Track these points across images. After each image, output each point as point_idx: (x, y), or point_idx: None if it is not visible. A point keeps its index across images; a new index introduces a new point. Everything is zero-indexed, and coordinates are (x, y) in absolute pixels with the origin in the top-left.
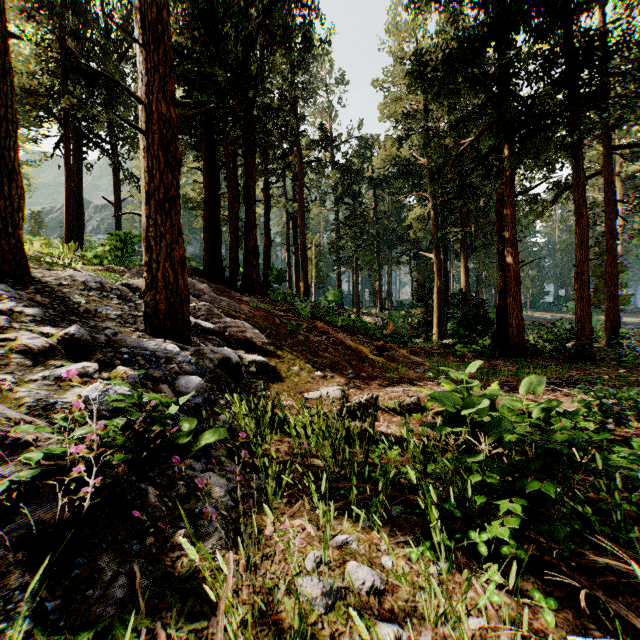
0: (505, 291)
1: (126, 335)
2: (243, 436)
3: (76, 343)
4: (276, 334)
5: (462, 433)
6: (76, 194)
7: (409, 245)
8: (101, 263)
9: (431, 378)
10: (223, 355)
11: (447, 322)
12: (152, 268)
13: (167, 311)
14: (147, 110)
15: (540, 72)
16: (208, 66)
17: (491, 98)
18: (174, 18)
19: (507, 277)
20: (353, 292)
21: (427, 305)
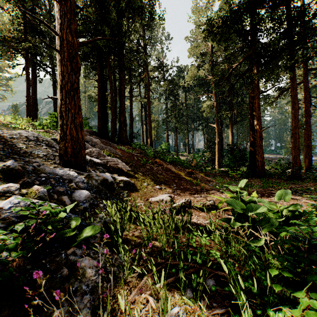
0: (254, 143)
1: (46, 166)
2: (105, 237)
3: (11, 171)
4: (135, 165)
5: (245, 226)
6: (33, 94)
7: (203, 120)
8: (43, 128)
9: (217, 189)
10: (103, 177)
11: (222, 159)
12: (63, 128)
13: (72, 152)
14: (60, 39)
15: (272, 29)
16: (99, 25)
17: (247, 43)
18: (82, 1)
19: (255, 136)
20: (174, 144)
21: (212, 151)
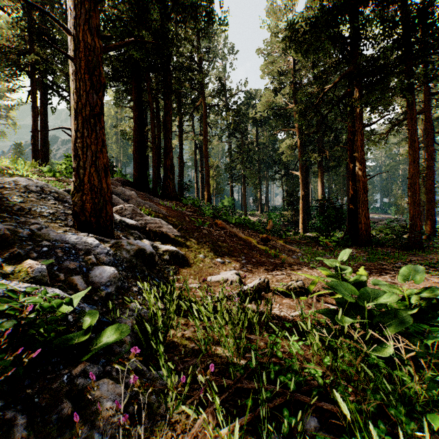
0: (354, 197)
1: (51, 230)
2: (133, 353)
3: None
4: (186, 229)
5: (357, 322)
6: (43, 128)
7: (281, 166)
8: (54, 175)
9: (305, 263)
10: (138, 247)
11: (308, 220)
12: (79, 173)
13: (92, 209)
14: (75, 40)
15: (381, 36)
16: (136, 29)
17: (345, 56)
18: None
19: (357, 187)
20: (242, 200)
21: (295, 208)
